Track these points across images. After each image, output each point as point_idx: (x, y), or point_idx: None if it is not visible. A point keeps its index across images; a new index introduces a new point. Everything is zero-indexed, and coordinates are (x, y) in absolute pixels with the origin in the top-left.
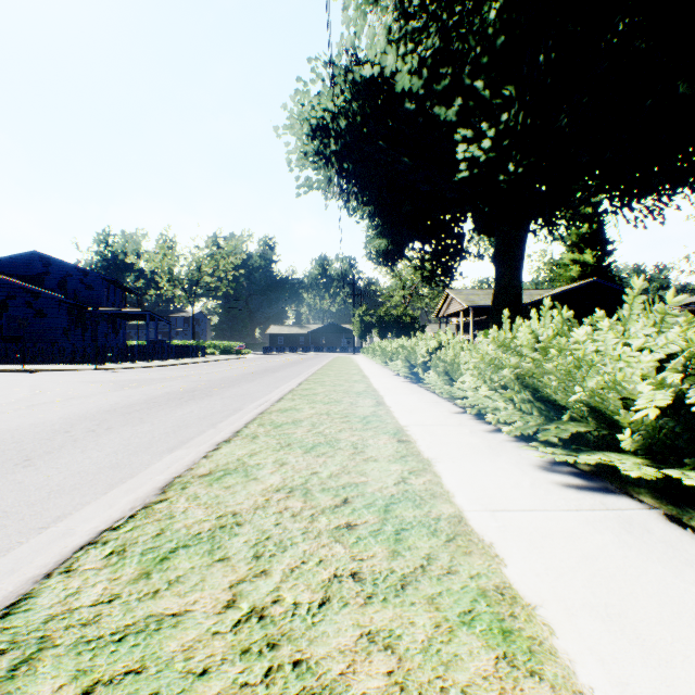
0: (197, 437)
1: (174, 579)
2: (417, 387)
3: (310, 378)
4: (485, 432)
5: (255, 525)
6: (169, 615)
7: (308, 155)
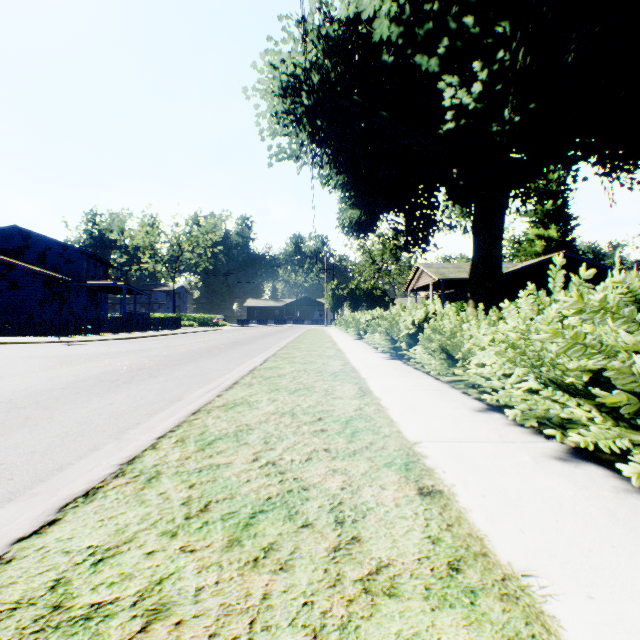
0: (72, 462)
1: None
2: (403, 364)
3: (278, 352)
4: (562, 462)
5: None
6: None
7: (279, 116)
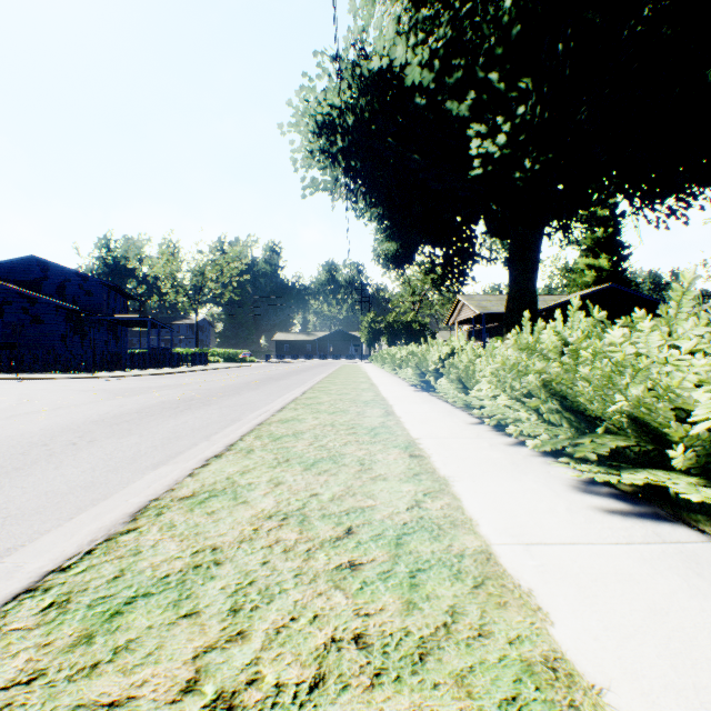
0: (187, 450)
1: (122, 645)
2: (428, 395)
3: (315, 386)
4: (507, 446)
5: (238, 564)
6: (104, 705)
7: (314, 153)
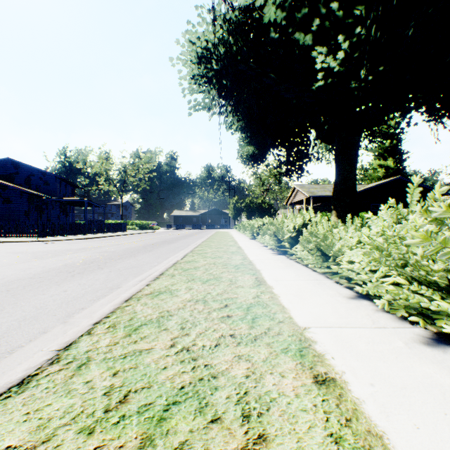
0: (21, 345)
1: None
2: (287, 259)
3: (195, 249)
4: (431, 347)
5: None
6: None
7: (196, 77)
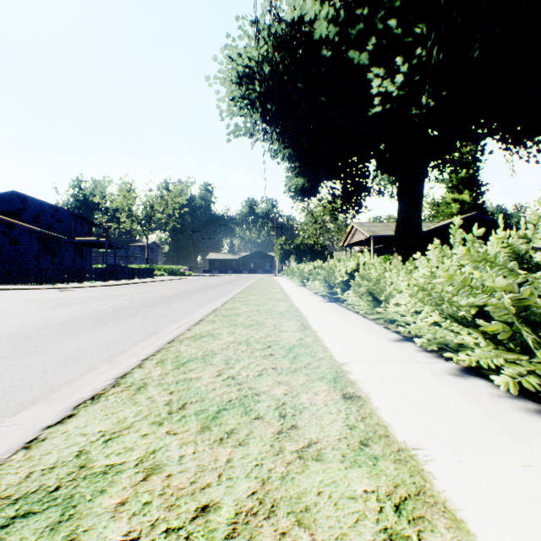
0: (76, 378)
1: None
2: (338, 306)
3: (235, 297)
4: (455, 376)
5: None
6: None
7: (236, 100)
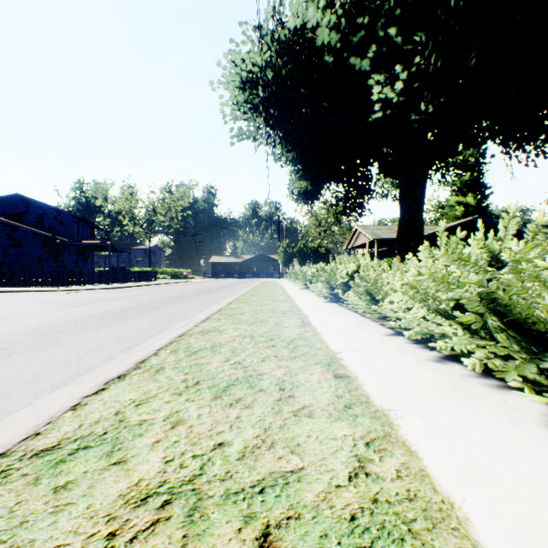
0: (99, 365)
1: None
2: (338, 306)
3: (239, 298)
4: (435, 362)
5: None
6: None
7: (240, 105)
